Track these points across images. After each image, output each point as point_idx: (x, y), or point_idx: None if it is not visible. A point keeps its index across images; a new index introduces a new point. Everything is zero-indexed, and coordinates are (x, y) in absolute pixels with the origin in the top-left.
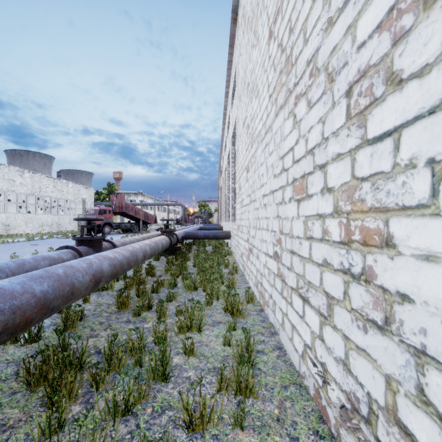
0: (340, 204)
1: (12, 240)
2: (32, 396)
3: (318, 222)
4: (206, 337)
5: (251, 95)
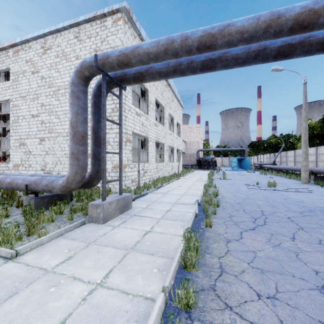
0: None
1: None
2: None
3: None
4: None
5: (49, 113)
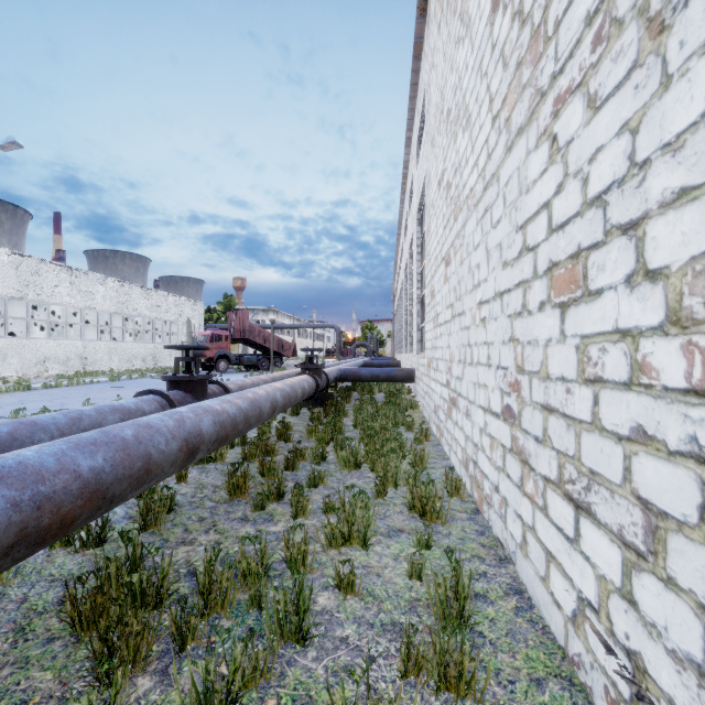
0: (687, 304)
1: (90, 380)
2: (77, 649)
3: (619, 347)
4: (377, 558)
5: (455, 129)
